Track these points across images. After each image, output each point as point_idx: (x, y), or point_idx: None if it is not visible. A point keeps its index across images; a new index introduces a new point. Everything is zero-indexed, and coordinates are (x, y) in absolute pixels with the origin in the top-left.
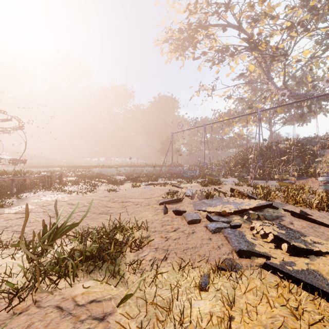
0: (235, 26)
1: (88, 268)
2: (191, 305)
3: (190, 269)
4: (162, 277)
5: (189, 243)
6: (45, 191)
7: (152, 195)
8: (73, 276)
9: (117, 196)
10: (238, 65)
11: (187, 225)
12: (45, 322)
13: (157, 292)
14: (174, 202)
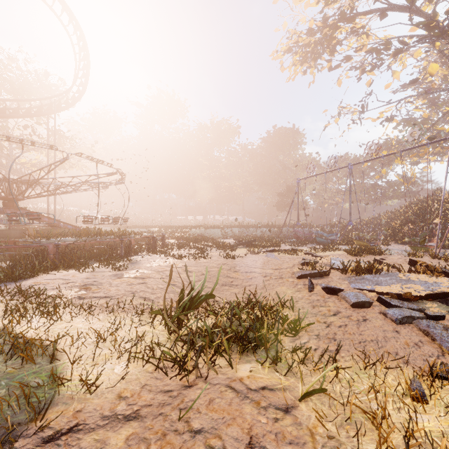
0: (402, 8)
1: (238, 349)
2: (416, 417)
3: (381, 370)
4: (342, 374)
5: (365, 334)
6: (151, 255)
7: (281, 265)
8: (229, 355)
9: (237, 264)
10: (405, 67)
11: (351, 309)
12: (225, 400)
13: (344, 392)
14: (317, 276)
